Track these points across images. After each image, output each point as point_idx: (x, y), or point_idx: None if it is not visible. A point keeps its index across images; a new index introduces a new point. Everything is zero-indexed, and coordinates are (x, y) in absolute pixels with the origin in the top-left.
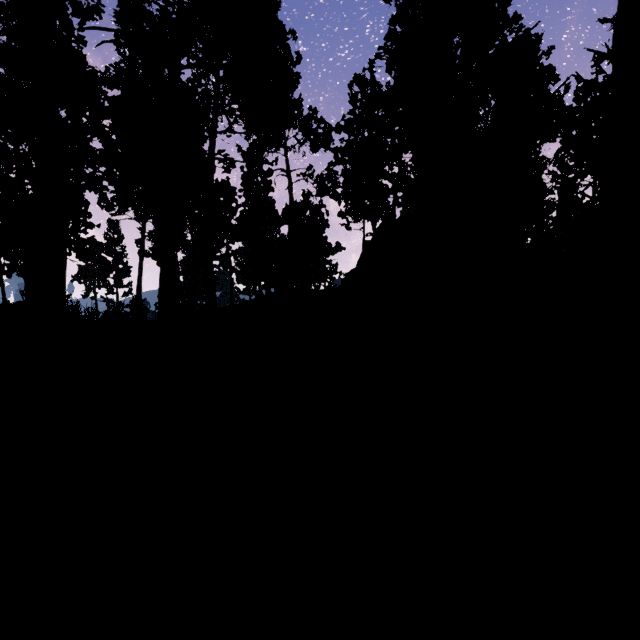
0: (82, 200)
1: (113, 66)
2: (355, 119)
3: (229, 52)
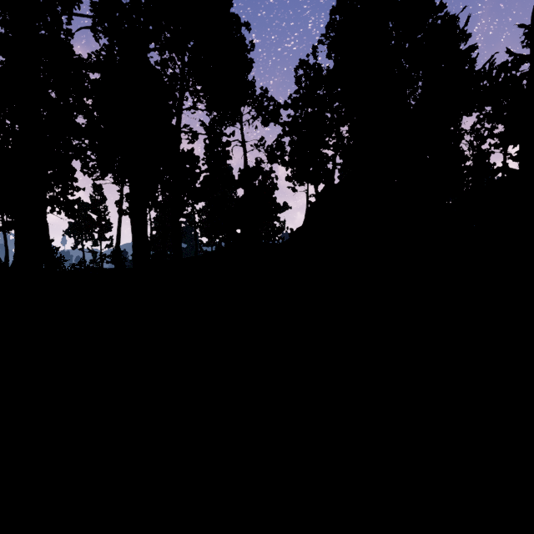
0: (70, 167)
1: (94, 53)
2: (300, 98)
3: (191, 36)
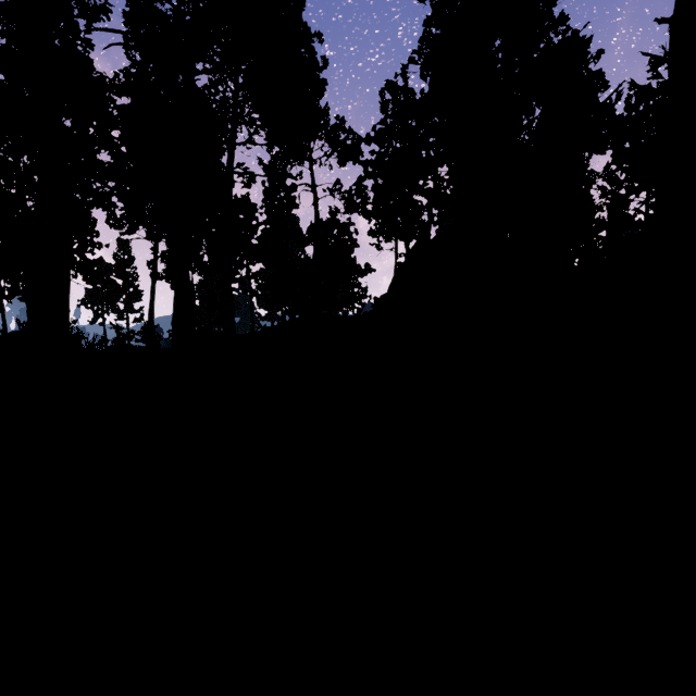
0: (89, 218)
1: (123, 72)
2: (386, 129)
3: (249, 56)
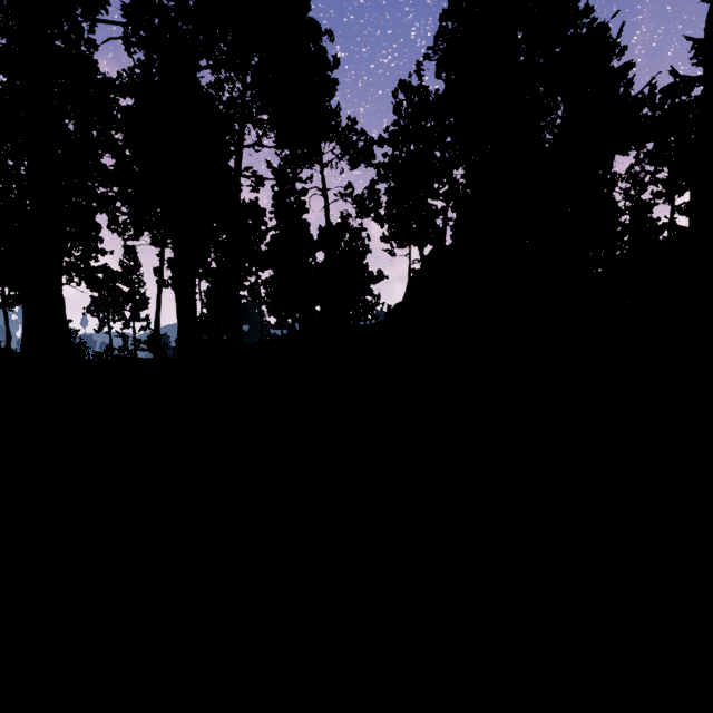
0: (93, 224)
1: (126, 71)
2: (400, 131)
3: (255, 50)
